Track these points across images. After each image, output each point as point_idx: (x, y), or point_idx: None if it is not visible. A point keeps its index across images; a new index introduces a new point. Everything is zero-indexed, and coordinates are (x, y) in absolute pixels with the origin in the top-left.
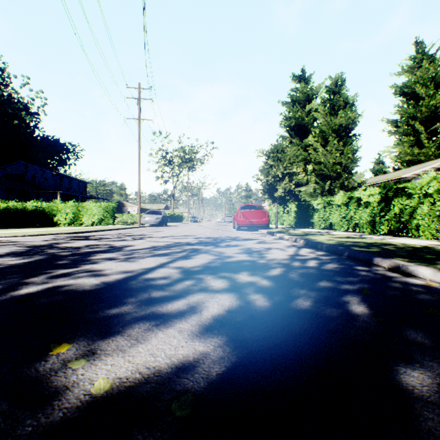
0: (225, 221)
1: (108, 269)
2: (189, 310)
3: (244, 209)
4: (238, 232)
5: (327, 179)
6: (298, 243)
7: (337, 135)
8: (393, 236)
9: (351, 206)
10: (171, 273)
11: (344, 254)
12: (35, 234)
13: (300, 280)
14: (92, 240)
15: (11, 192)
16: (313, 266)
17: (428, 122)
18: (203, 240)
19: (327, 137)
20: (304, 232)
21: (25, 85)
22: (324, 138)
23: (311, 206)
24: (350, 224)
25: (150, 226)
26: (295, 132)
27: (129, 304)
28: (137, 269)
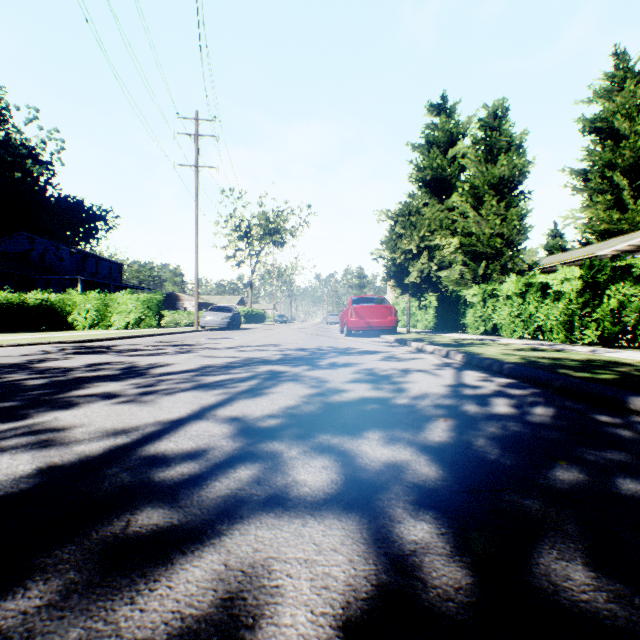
0: (328, 321)
1: (82, 425)
2: (216, 621)
3: (357, 303)
4: (348, 340)
5: (481, 259)
6: (452, 360)
7: (497, 193)
8: (604, 346)
9: (531, 298)
10: (212, 438)
11: (553, 384)
12: (19, 344)
13: (506, 461)
14: (106, 354)
15: (7, 279)
16: (509, 414)
17: (634, 172)
18: (292, 355)
19: (481, 196)
20: (454, 339)
21: (31, 121)
22: (477, 197)
23: (461, 299)
24: (530, 327)
25: (215, 329)
26: (433, 189)
27: (40, 579)
28: (143, 425)
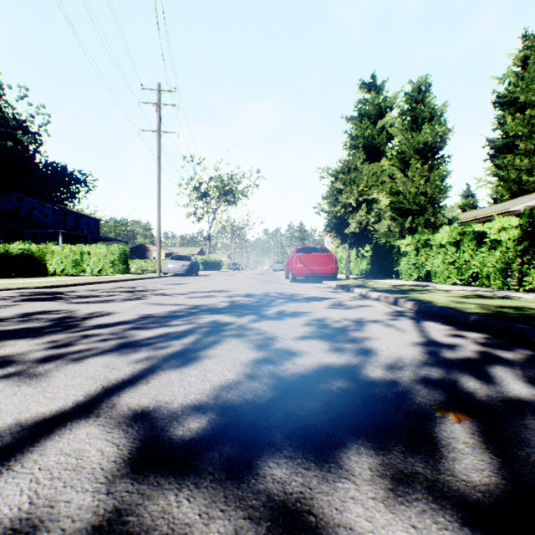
0: (274, 268)
1: None
2: None
3: (301, 252)
4: (293, 285)
5: (407, 215)
6: (401, 308)
7: (421, 157)
8: None
9: (466, 247)
10: (73, 480)
11: None
12: None
13: None
14: (55, 300)
15: None
16: None
17: None
18: (240, 302)
19: (407, 160)
20: (392, 285)
21: (22, 98)
22: (404, 161)
23: (394, 248)
24: (464, 274)
25: (175, 276)
26: (364, 155)
27: None
28: None
